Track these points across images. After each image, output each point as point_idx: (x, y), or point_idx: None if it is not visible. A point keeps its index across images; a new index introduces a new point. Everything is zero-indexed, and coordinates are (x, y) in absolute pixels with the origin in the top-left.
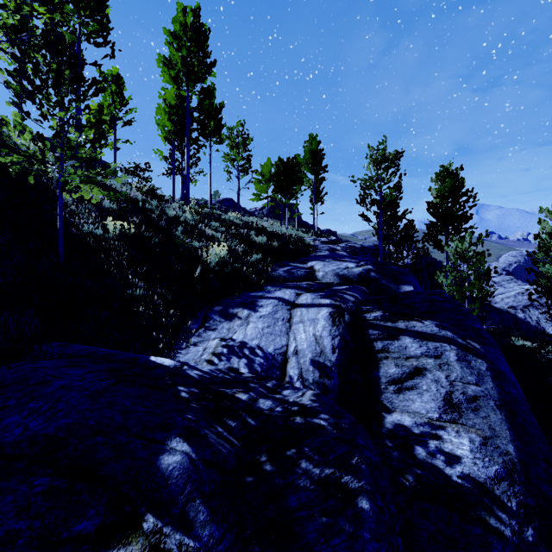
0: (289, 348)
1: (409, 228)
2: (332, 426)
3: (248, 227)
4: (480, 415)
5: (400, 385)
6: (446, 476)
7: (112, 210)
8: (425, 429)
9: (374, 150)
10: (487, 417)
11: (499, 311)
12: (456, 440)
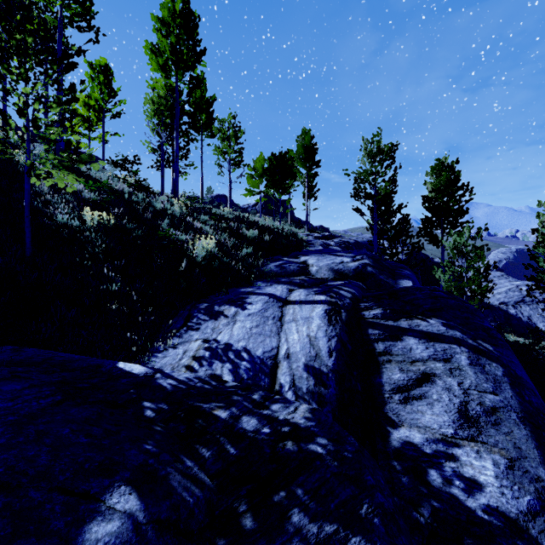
0: (280, 350)
1: (404, 222)
2: (332, 455)
3: (239, 221)
4: (502, 430)
5: (407, 394)
6: (469, 510)
7: (92, 201)
8: (439, 448)
9: (369, 142)
10: (510, 433)
11: (491, 307)
12: (477, 462)
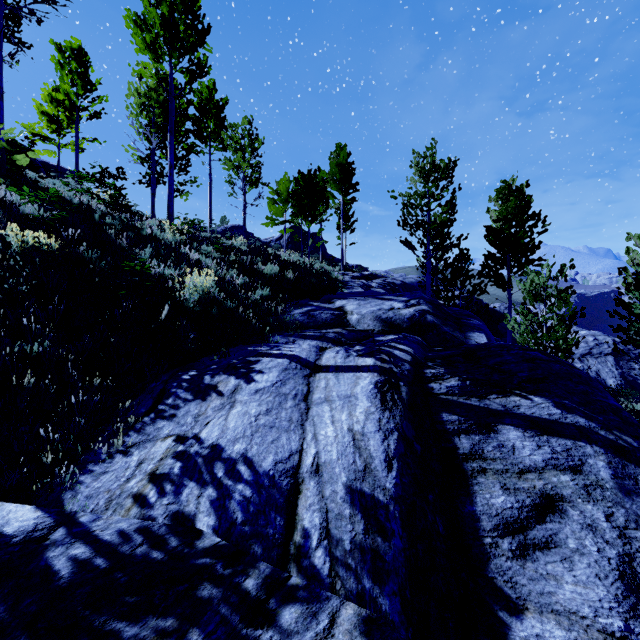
0: (303, 457)
1: (462, 259)
2: None
3: (255, 253)
4: None
5: (522, 538)
6: None
7: (29, 217)
8: None
9: (421, 157)
10: None
11: None
12: None
